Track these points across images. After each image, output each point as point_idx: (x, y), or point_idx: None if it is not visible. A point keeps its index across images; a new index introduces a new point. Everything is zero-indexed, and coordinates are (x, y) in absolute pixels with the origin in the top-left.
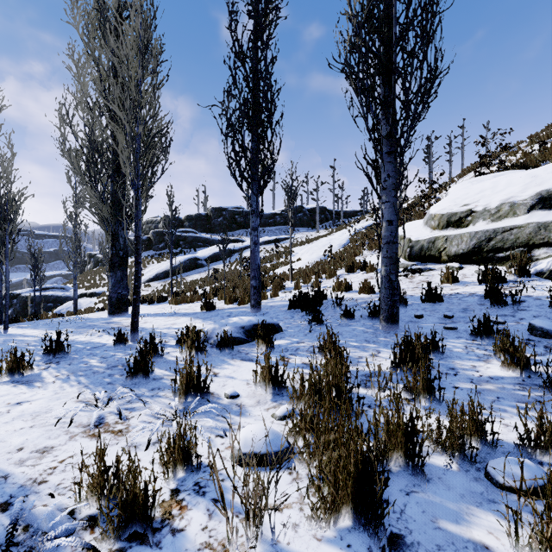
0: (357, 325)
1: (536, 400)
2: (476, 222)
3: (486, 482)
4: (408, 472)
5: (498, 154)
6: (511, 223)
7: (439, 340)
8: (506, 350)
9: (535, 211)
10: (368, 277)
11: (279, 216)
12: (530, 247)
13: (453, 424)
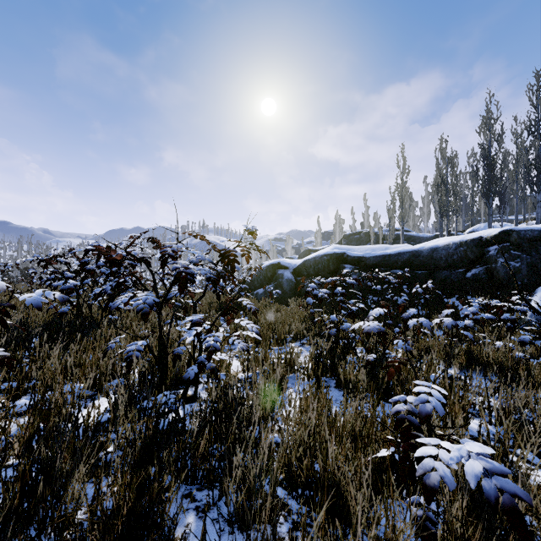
0: None
1: None
2: None
3: None
4: None
5: None
6: None
7: None
8: None
9: None
10: None
11: None
12: None
13: None
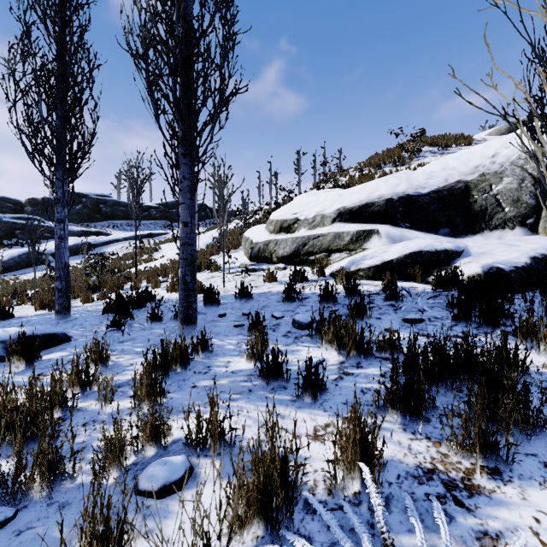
0: (159, 328)
1: (249, 389)
2: (300, 229)
3: (129, 491)
4: (49, 502)
5: (335, 174)
6: (319, 232)
7: (209, 339)
8: (260, 344)
9: (336, 223)
10: (210, 276)
11: (155, 210)
12: (330, 252)
13: (116, 436)
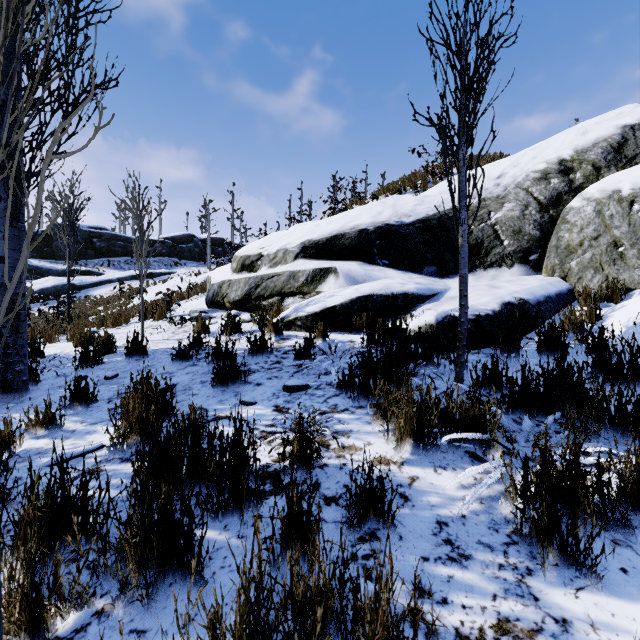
0: None
1: None
2: (262, 268)
3: None
4: None
5: (352, 202)
6: (275, 271)
7: None
8: (46, 423)
9: (298, 260)
10: (148, 326)
11: (161, 245)
12: (283, 296)
13: None
